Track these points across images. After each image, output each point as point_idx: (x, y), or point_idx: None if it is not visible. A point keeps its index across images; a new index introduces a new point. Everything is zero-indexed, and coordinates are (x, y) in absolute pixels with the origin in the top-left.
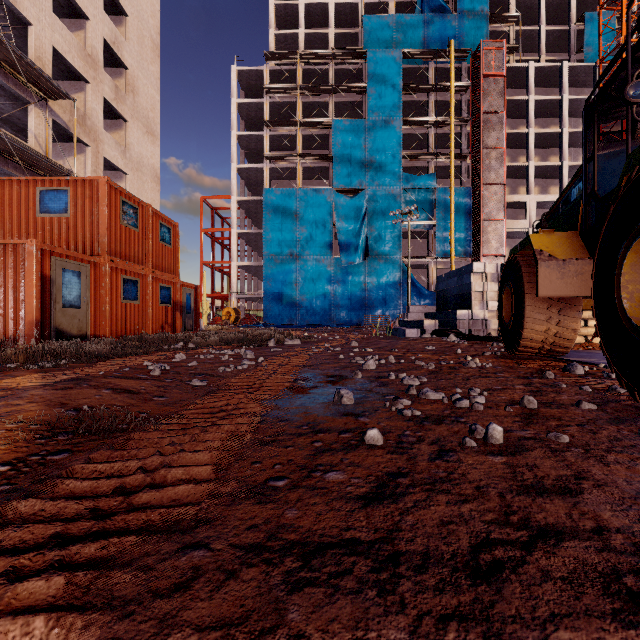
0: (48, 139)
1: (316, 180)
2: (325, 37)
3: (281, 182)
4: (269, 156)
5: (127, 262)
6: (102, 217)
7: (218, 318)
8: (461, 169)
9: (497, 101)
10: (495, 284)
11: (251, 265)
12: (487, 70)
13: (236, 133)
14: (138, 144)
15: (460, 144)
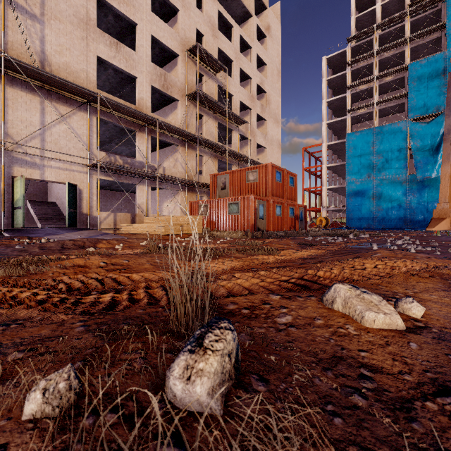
0: (238, 143)
1: (392, 115)
2: None
3: (360, 124)
4: (350, 109)
5: (277, 198)
6: (269, 180)
7: (313, 224)
8: None
9: None
10: None
11: (336, 187)
12: None
13: (326, 101)
14: (271, 130)
15: None
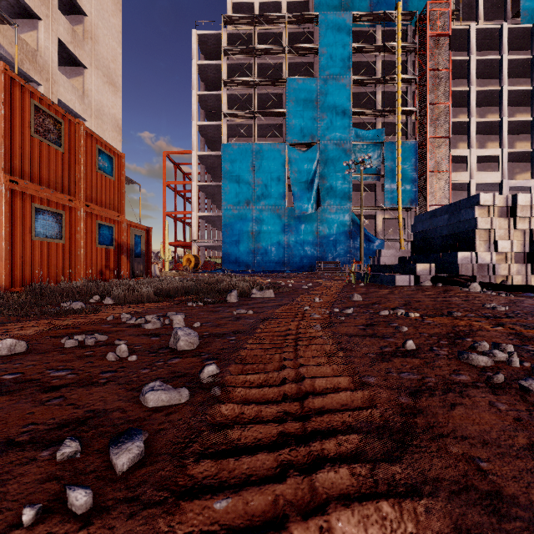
0: None
1: (270, 137)
2: (278, 6)
3: (238, 139)
4: (227, 113)
5: (42, 187)
6: None
7: (180, 264)
8: (406, 125)
9: (442, 59)
10: (504, 220)
11: (210, 215)
12: (433, 30)
13: (196, 93)
14: (98, 92)
15: (405, 102)
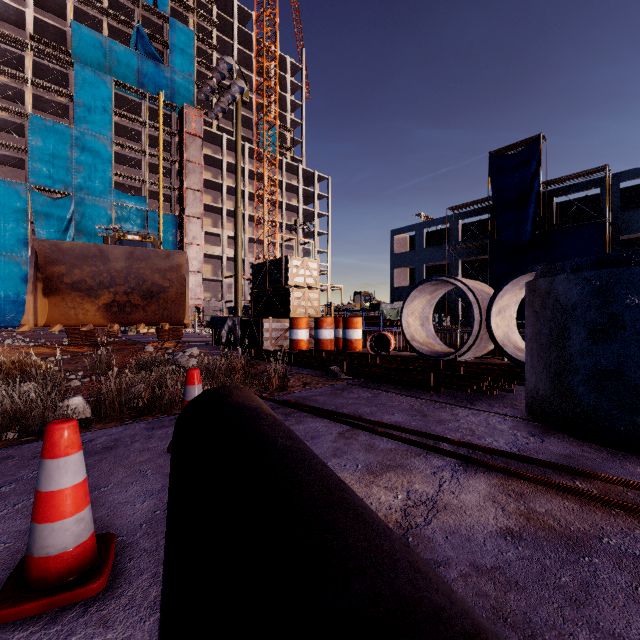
0: None
1: (7, 166)
2: (21, 13)
3: None
4: None
5: None
6: None
7: None
8: (171, 198)
9: (197, 155)
10: None
11: None
12: (189, 129)
13: None
14: None
15: (171, 177)
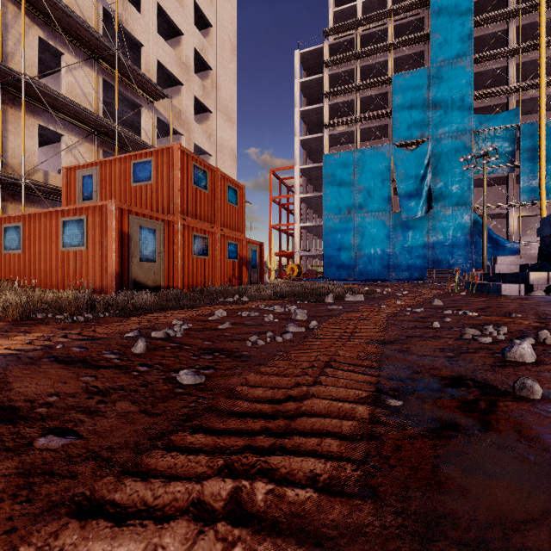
0: (154, 133)
1: (374, 140)
2: None
3: (339, 147)
4: (328, 124)
5: (198, 221)
6: (176, 180)
7: (284, 273)
8: None
9: None
10: None
11: (312, 225)
12: None
13: (299, 110)
14: (220, 130)
15: None
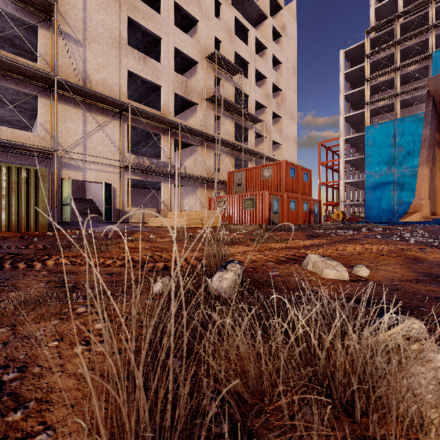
0: (254, 141)
1: (415, 105)
2: None
3: (380, 116)
4: (369, 102)
5: (291, 193)
6: (283, 176)
7: (330, 218)
8: None
9: None
10: None
11: (354, 181)
12: None
13: (343, 94)
14: (286, 127)
15: None
